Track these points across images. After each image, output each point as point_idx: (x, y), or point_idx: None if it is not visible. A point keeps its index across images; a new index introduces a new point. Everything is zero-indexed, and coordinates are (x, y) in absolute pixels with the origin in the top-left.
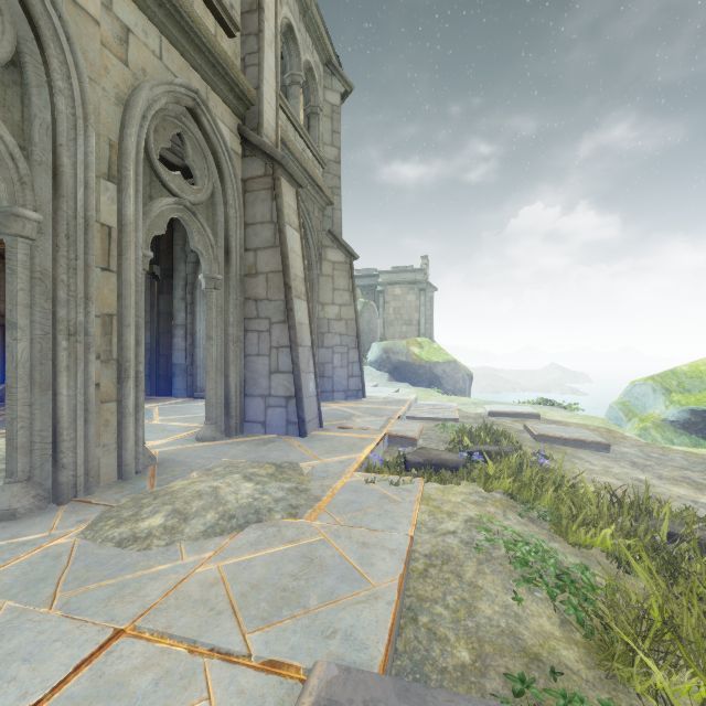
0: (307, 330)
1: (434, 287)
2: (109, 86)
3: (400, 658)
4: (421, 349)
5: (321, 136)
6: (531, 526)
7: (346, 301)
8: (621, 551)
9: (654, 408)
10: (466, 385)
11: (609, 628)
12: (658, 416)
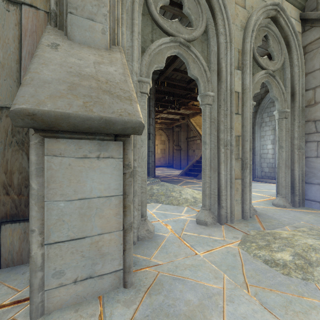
0: None
1: None
2: (238, 23)
3: None
4: None
5: None
6: None
7: None
8: None
9: None
10: None
11: None
12: None
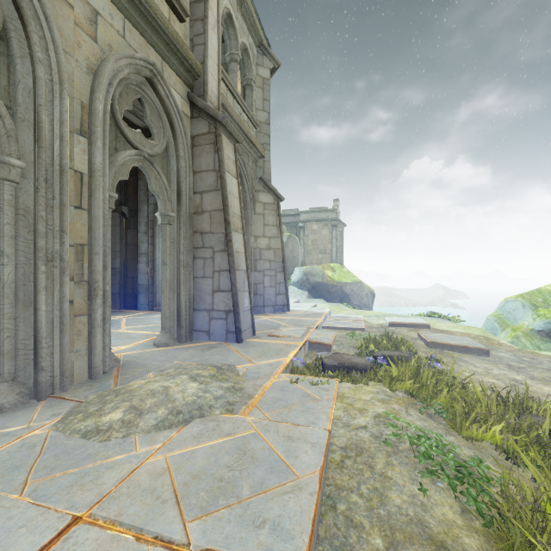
0: (243, 257)
1: (343, 223)
2: (81, 58)
3: (322, 543)
4: (334, 272)
5: (254, 103)
6: (429, 421)
7: (274, 234)
8: (509, 445)
9: (524, 320)
10: (369, 301)
11: (505, 517)
12: (527, 327)
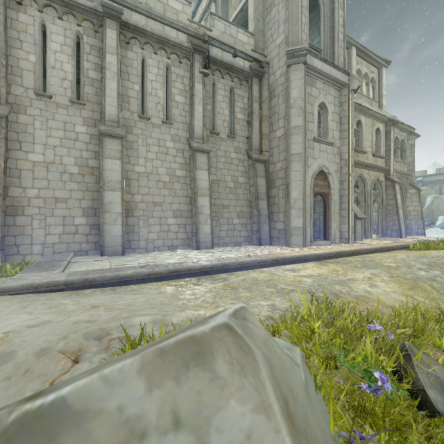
0: (402, 216)
1: None
2: (369, 185)
3: None
4: None
5: (406, 155)
6: None
7: (417, 205)
8: None
9: None
10: None
11: None
12: None
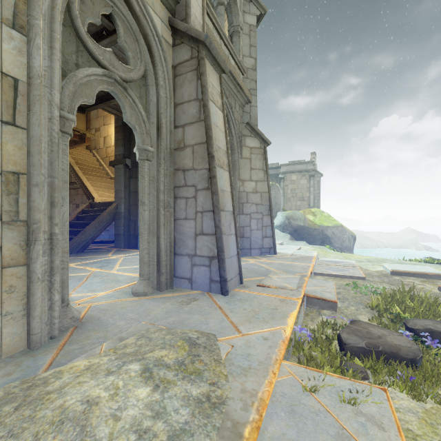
0: (228, 197)
1: (320, 173)
2: None
3: None
4: (315, 216)
5: (241, 49)
6: None
7: (261, 178)
8: None
9: None
10: (350, 244)
11: None
12: None
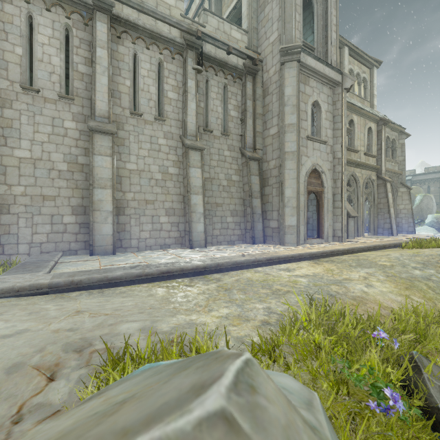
0: (393, 214)
1: None
2: (361, 184)
3: None
4: None
5: (397, 155)
6: None
7: (407, 203)
8: None
9: None
10: None
11: None
12: None
